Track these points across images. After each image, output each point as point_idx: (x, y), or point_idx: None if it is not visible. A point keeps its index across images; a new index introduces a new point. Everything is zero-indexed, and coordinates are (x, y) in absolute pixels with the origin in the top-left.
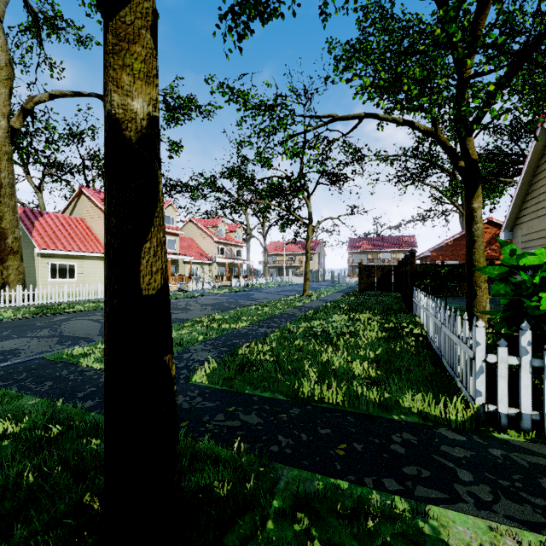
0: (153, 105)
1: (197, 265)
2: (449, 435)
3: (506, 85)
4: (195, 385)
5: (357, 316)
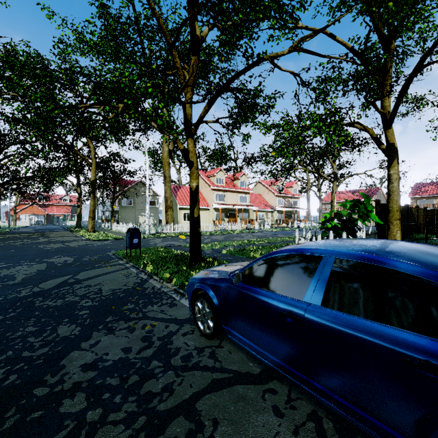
0: (197, 183)
1: (262, 213)
2: None
3: (401, 99)
4: (222, 253)
5: None
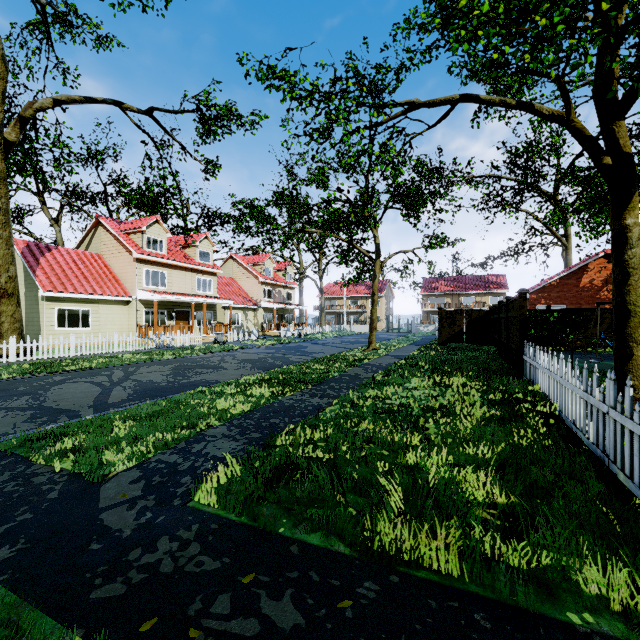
0: None
1: (239, 311)
2: None
3: None
4: (197, 511)
5: (446, 380)
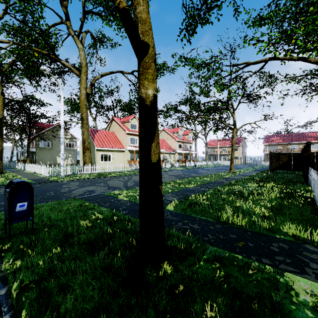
0: (155, 90)
1: (167, 154)
2: (311, 248)
3: None
4: (168, 210)
5: (265, 184)
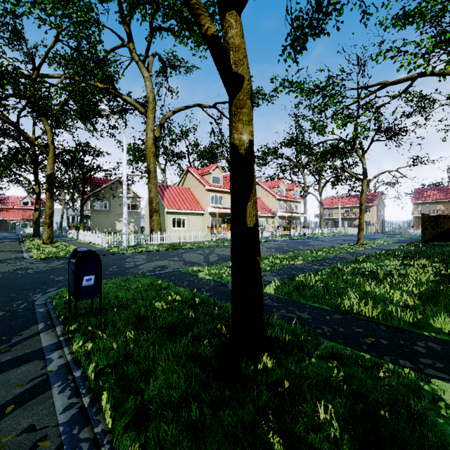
0: (251, 134)
1: (263, 218)
2: None
3: None
4: (266, 293)
5: (411, 262)
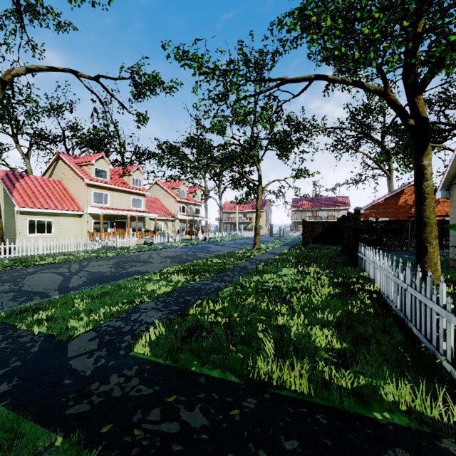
0: None
1: (162, 221)
2: None
3: None
4: (136, 357)
5: (306, 269)
